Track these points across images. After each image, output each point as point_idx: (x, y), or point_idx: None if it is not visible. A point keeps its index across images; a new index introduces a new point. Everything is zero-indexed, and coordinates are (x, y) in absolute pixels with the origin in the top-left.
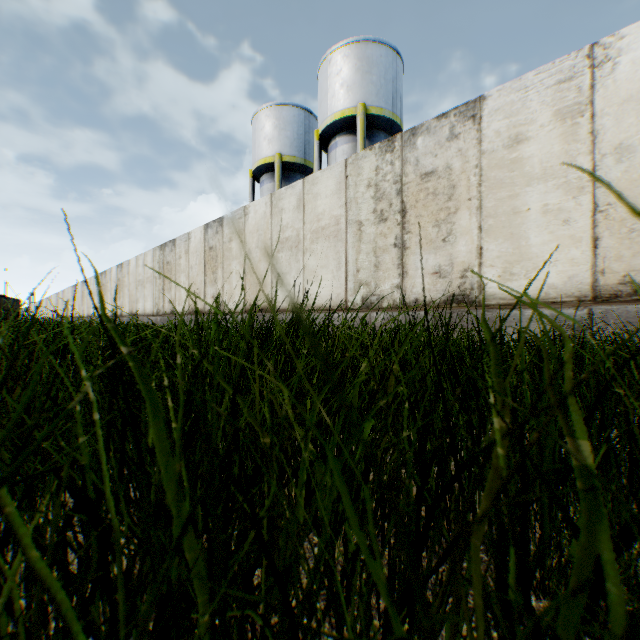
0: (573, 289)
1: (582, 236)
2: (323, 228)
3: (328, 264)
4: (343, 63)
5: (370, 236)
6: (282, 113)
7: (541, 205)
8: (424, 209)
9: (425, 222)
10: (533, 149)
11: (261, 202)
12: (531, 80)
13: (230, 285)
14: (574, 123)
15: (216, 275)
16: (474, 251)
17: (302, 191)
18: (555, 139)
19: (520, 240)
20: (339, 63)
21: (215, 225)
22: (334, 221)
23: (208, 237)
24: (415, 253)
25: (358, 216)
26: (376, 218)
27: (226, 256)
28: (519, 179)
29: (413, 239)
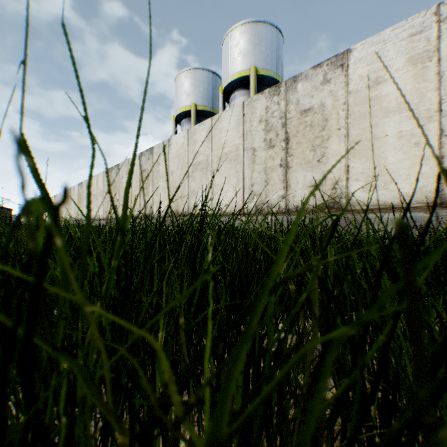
0: (423, 197)
1: (430, 155)
2: (226, 154)
3: (230, 180)
4: (240, 38)
5: (261, 159)
6: (196, 75)
7: (396, 132)
8: (303, 137)
9: (304, 147)
10: (390, 88)
11: (180, 136)
12: (388, 35)
13: (158, 197)
14: (423, 67)
15: (148, 190)
16: (342, 169)
17: (210, 127)
18: (408, 80)
19: (379, 159)
20: (237, 38)
21: (147, 153)
22: (234, 148)
23: (142, 162)
24: (296, 171)
25: (252, 144)
26: (266, 145)
27: (155, 176)
28: (378, 112)
29: (294, 160)
